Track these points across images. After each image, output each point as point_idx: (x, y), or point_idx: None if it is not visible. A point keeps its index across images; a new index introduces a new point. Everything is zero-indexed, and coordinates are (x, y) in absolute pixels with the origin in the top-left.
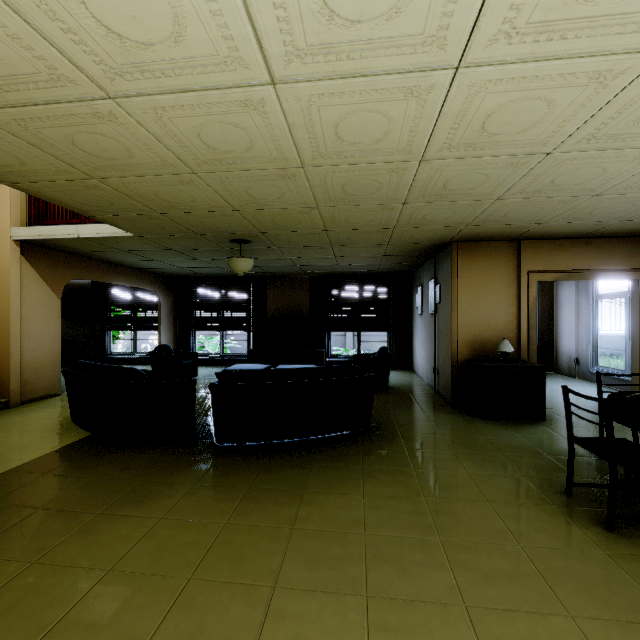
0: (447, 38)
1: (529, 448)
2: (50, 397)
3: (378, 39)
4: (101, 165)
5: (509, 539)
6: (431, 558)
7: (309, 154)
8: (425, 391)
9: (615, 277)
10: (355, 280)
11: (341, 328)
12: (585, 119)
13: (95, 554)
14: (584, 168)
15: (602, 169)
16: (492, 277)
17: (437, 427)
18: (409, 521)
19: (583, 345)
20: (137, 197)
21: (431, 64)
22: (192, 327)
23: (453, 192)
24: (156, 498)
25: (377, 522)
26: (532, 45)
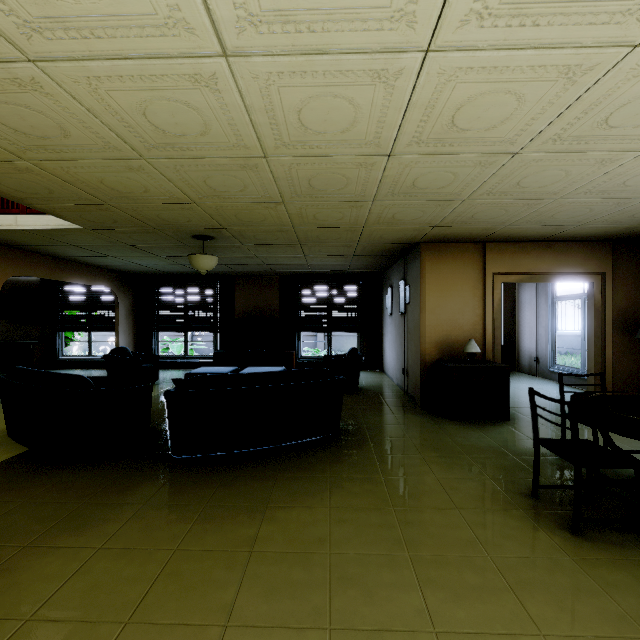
0: (416, 14)
1: (495, 449)
2: None
3: (341, 9)
4: (31, 144)
5: (479, 550)
6: (400, 577)
7: (271, 142)
8: (395, 392)
9: (573, 280)
10: (326, 280)
11: (311, 329)
12: (552, 118)
13: (12, 599)
14: (549, 170)
15: (565, 172)
16: (459, 278)
17: (406, 430)
18: (377, 535)
19: (543, 345)
20: (80, 184)
21: (399, 44)
22: (154, 328)
23: (422, 191)
24: (97, 523)
25: (343, 539)
26: (504, 30)
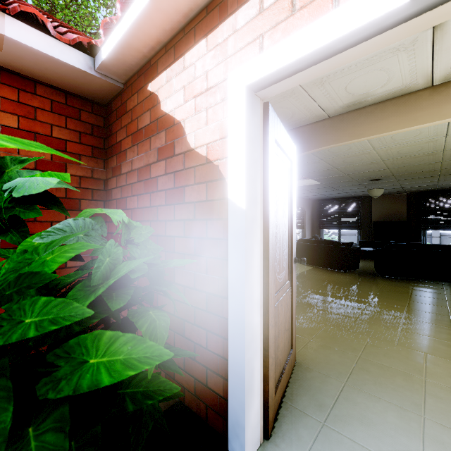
0: None
1: None
2: None
3: None
4: (344, 164)
5: None
6: None
7: (450, 147)
8: None
9: None
10: (449, 193)
11: (435, 228)
12: None
13: (365, 292)
14: None
15: None
16: None
17: None
18: None
19: None
20: (344, 171)
21: None
22: (321, 227)
23: None
24: (370, 285)
25: None
26: None
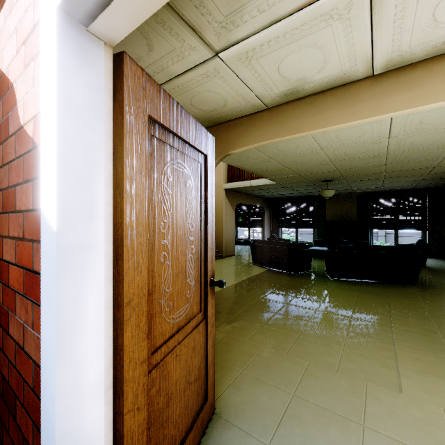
0: None
1: None
2: (232, 256)
3: (441, 123)
4: (294, 164)
5: None
6: None
7: (392, 150)
8: None
9: None
10: (393, 195)
11: (381, 227)
12: None
13: (313, 298)
14: None
15: None
16: None
17: None
18: None
19: None
20: (296, 171)
21: None
22: (279, 226)
23: None
24: (319, 289)
25: (433, 309)
26: None
